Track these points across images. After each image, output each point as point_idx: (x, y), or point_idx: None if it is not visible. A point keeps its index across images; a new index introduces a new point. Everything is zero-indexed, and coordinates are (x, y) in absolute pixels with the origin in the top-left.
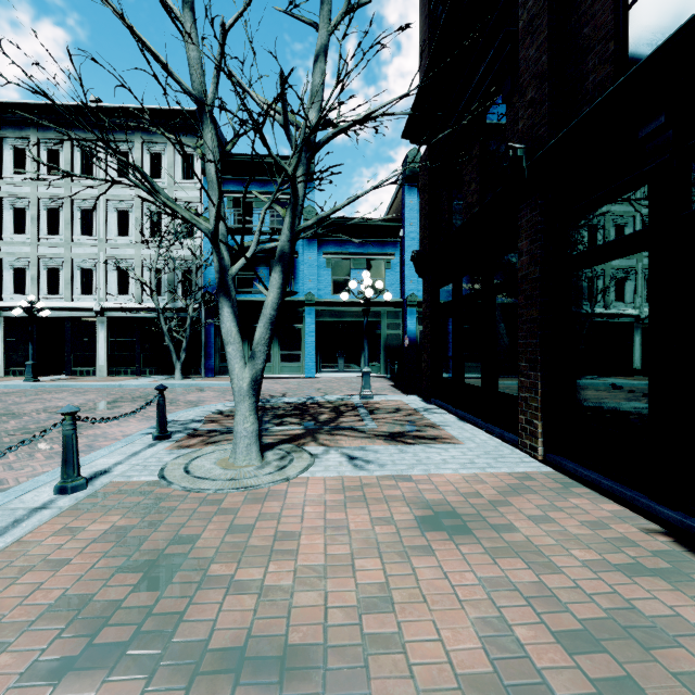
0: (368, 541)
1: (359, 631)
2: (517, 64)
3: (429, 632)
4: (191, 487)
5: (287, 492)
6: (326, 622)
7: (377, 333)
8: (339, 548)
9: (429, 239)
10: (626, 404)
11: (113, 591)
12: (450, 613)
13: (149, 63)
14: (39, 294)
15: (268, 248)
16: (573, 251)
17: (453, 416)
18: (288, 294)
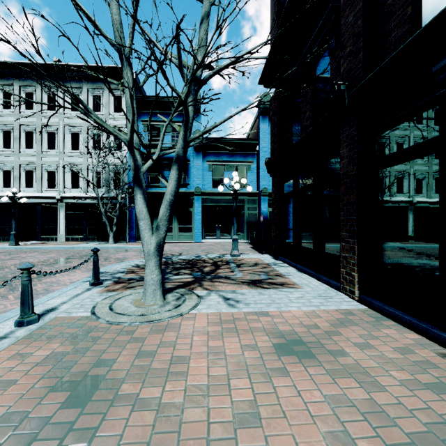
0: (239, 363)
1: (235, 444)
2: (339, 29)
3: (290, 445)
4: (113, 320)
5: (181, 324)
6: (208, 435)
7: (241, 213)
8: (218, 370)
9: (277, 150)
10: (420, 262)
11: (45, 407)
12: (304, 426)
13: (81, 18)
14: (20, 188)
15: (168, 153)
16: (380, 155)
17: (294, 268)
18: (182, 185)
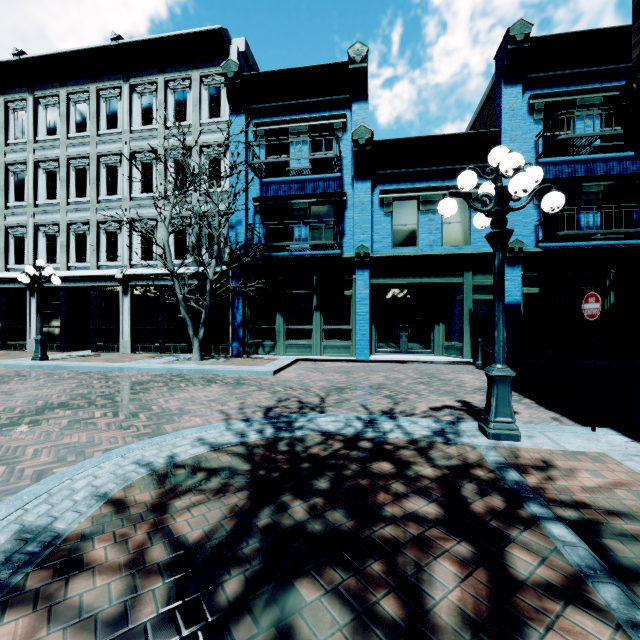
0: None
1: None
2: None
3: None
4: None
5: None
6: None
7: (457, 300)
8: None
9: None
10: None
11: None
12: None
13: None
14: (68, 263)
15: None
16: None
17: None
18: None
